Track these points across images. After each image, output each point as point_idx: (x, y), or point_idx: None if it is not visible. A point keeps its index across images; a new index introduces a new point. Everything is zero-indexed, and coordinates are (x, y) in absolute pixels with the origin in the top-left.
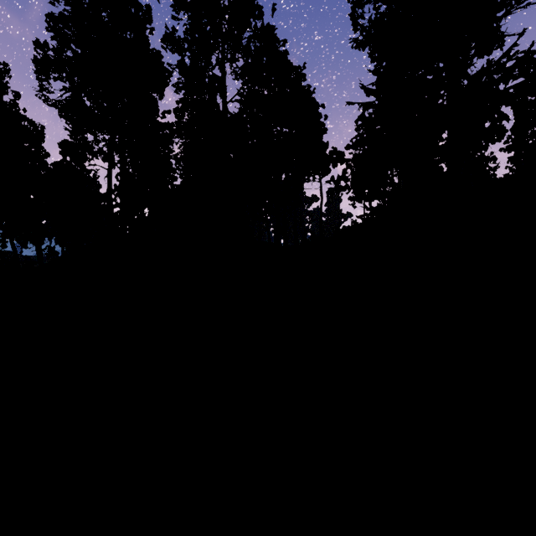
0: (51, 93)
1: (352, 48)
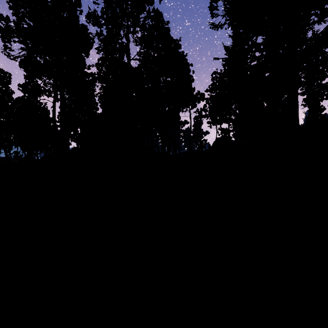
0: (12, 51)
1: (210, 28)
